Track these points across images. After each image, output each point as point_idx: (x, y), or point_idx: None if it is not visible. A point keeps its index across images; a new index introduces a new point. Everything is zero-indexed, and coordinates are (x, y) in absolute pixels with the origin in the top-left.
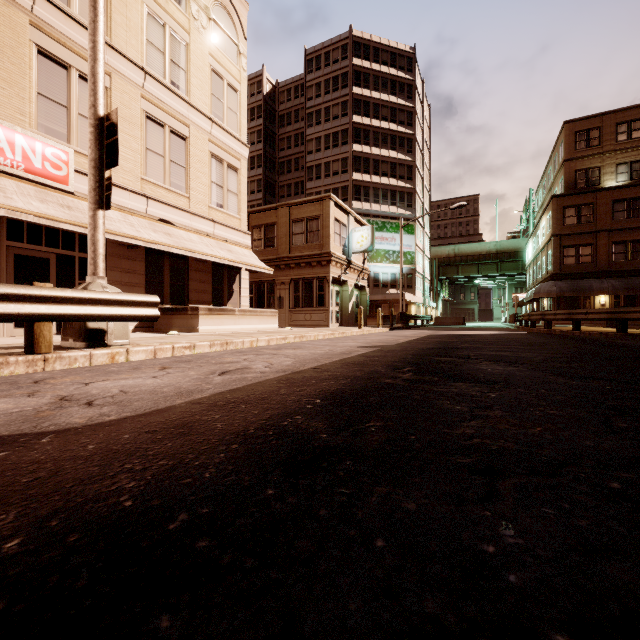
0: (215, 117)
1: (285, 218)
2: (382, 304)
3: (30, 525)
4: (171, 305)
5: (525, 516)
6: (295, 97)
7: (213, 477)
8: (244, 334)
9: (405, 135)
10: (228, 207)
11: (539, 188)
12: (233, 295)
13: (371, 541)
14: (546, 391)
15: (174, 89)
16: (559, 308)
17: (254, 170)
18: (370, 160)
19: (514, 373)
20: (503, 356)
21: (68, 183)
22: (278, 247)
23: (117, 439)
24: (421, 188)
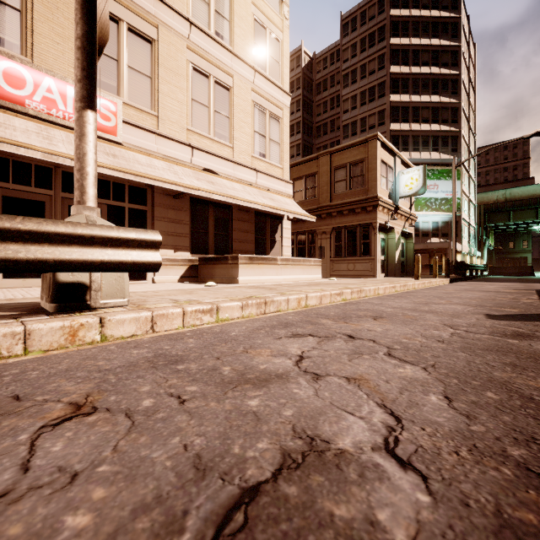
0: (258, 66)
1: (326, 166)
2: (421, 254)
3: None
4: (215, 255)
5: None
6: (331, 64)
7: None
8: (287, 286)
9: (449, 77)
10: (270, 156)
11: None
12: (275, 245)
13: None
14: None
15: (218, 39)
16: None
17: (293, 136)
18: (409, 108)
19: None
20: None
21: (117, 134)
22: (319, 196)
23: None
24: (466, 131)
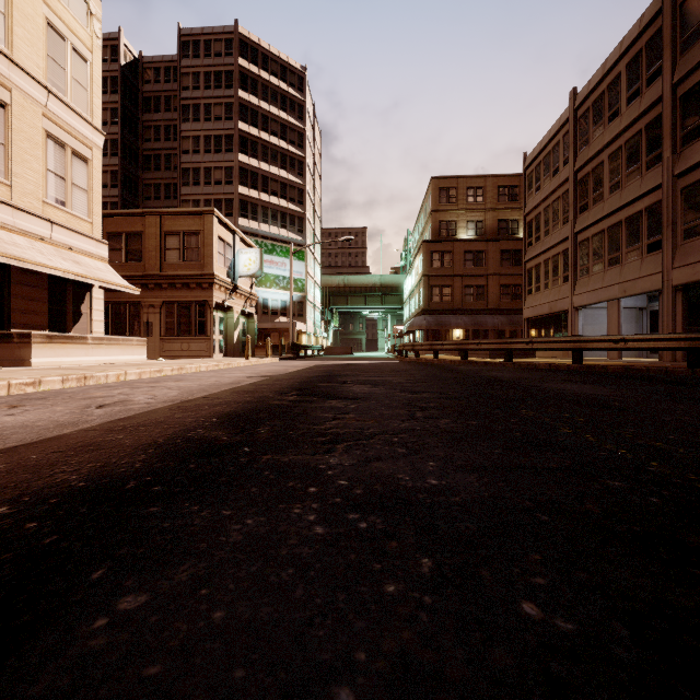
0: (53, 86)
1: (155, 228)
2: (272, 333)
3: (5, 503)
4: None
5: (345, 455)
6: (166, 80)
7: (143, 466)
8: (104, 367)
9: (296, 156)
10: (73, 206)
11: (414, 231)
12: (81, 318)
13: (262, 473)
14: (389, 401)
15: None
16: (428, 340)
17: (107, 158)
18: (259, 175)
19: (374, 392)
20: (373, 380)
21: None
22: (145, 262)
23: (25, 459)
24: (312, 214)
